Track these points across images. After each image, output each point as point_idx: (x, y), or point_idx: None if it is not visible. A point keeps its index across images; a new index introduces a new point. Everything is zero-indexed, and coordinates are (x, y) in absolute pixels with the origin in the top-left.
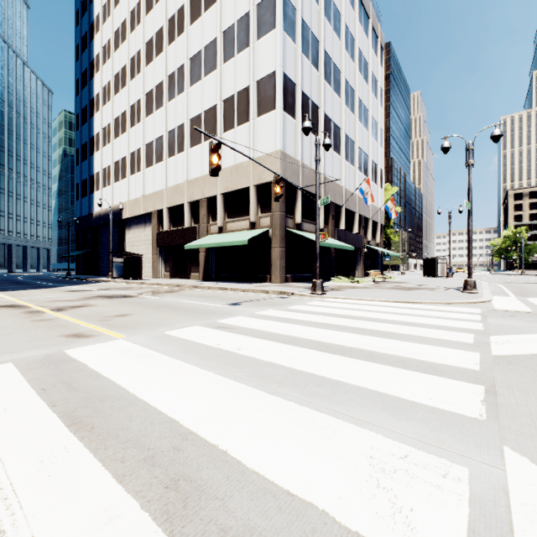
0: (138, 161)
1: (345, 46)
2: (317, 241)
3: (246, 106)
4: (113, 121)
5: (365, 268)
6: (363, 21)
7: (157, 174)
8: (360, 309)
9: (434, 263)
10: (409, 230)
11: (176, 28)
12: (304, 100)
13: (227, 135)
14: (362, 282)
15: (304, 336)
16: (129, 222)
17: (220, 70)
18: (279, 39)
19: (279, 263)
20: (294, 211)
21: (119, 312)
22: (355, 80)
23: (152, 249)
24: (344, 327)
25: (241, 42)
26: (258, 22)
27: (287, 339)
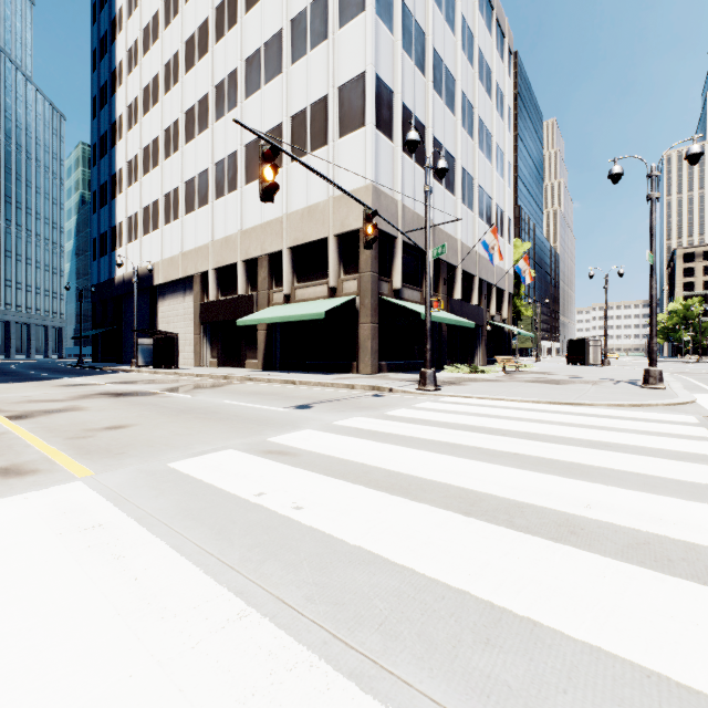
0: (175, 205)
1: (461, 44)
2: (427, 311)
3: (323, 123)
4: (142, 151)
5: (487, 352)
6: (485, 12)
7: (200, 223)
8: (501, 415)
9: (583, 345)
10: (546, 301)
11: (226, 18)
12: (404, 115)
13: (297, 165)
14: (488, 372)
15: (423, 474)
16: (163, 290)
17: (286, 75)
18: (370, 26)
19: (370, 346)
20: (390, 271)
21: (114, 421)
22: (474, 92)
23: (193, 327)
24: (488, 452)
25: (316, 33)
26: (339, 3)
27: (391, 480)
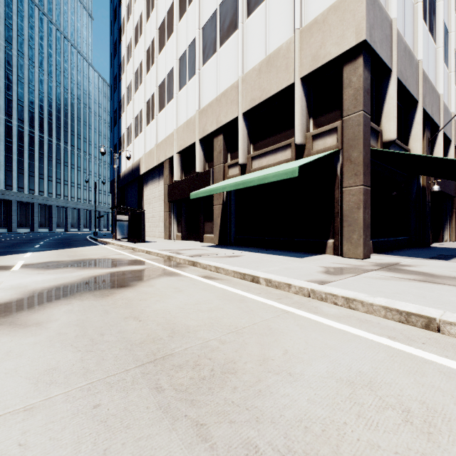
0: (152, 108)
1: None
2: None
3: None
4: (134, 75)
5: None
6: None
7: (168, 116)
8: None
9: None
10: None
11: None
12: None
13: (253, 18)
14: None
15: None
16: (146, 178)
17: None
18: None
19: (362, 217)
20: (378, 118)
21: None
22: None
23: (164, 205)
24: None
25: None
26: None
27: None
